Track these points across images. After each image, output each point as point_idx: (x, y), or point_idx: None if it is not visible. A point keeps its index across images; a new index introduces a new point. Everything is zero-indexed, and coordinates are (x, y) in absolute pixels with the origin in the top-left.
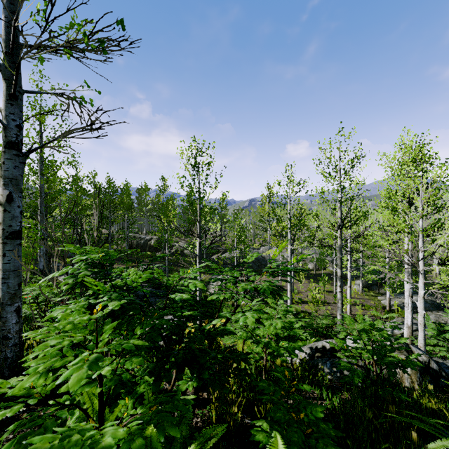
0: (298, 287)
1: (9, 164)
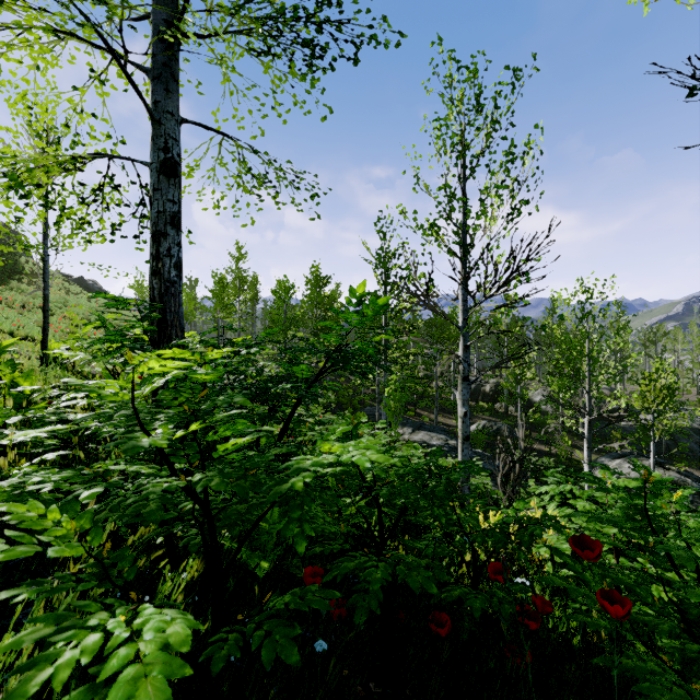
0: None
1: (465, 391)
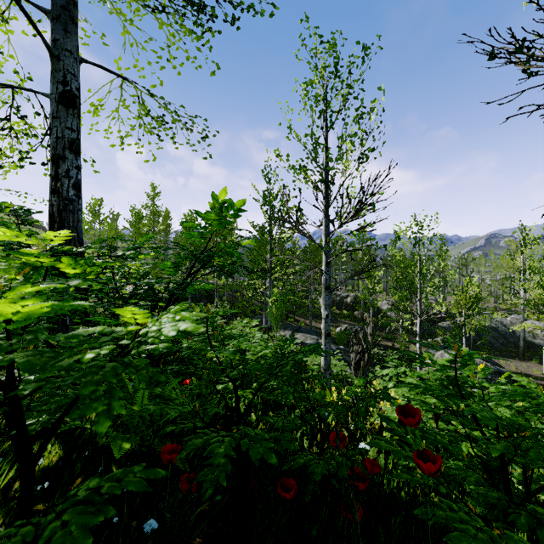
0: None
1: (327, 298)
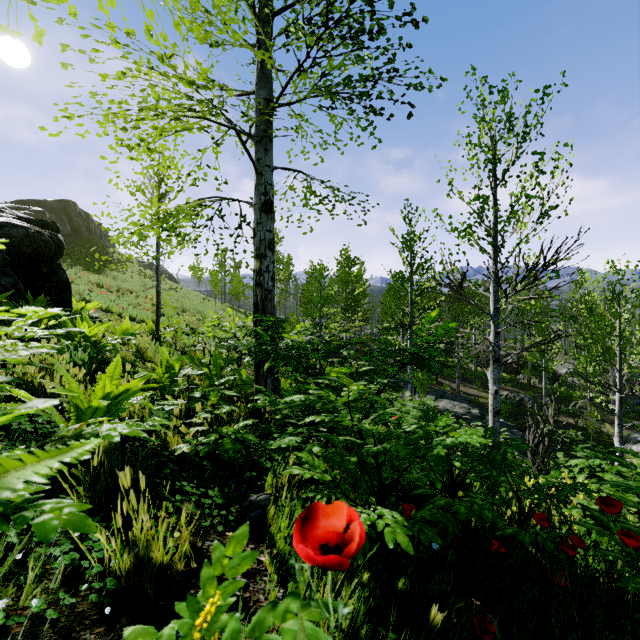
0: None
1: (495, 371)
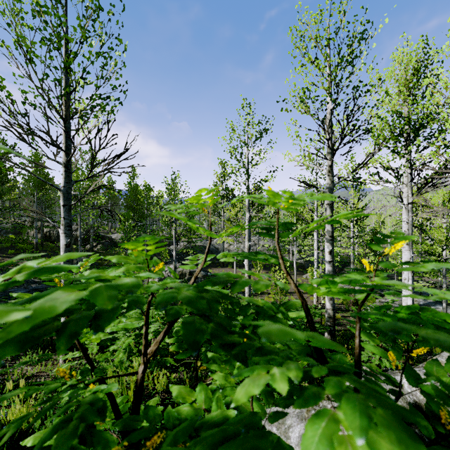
0: (255, 278)
1: None
